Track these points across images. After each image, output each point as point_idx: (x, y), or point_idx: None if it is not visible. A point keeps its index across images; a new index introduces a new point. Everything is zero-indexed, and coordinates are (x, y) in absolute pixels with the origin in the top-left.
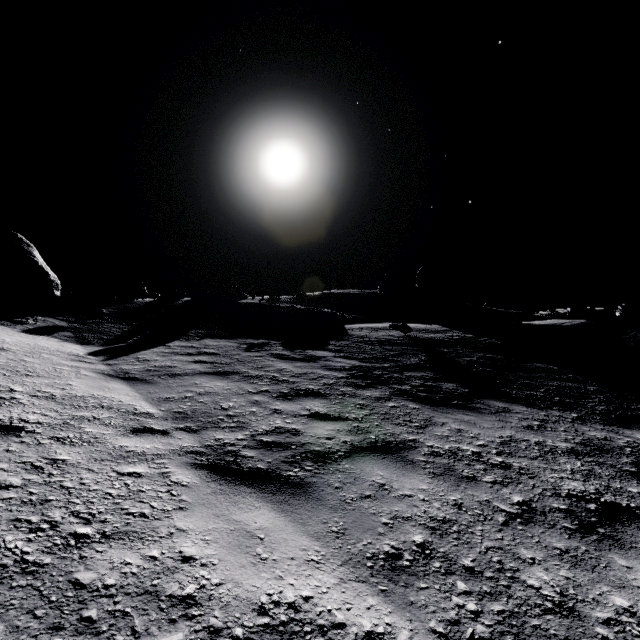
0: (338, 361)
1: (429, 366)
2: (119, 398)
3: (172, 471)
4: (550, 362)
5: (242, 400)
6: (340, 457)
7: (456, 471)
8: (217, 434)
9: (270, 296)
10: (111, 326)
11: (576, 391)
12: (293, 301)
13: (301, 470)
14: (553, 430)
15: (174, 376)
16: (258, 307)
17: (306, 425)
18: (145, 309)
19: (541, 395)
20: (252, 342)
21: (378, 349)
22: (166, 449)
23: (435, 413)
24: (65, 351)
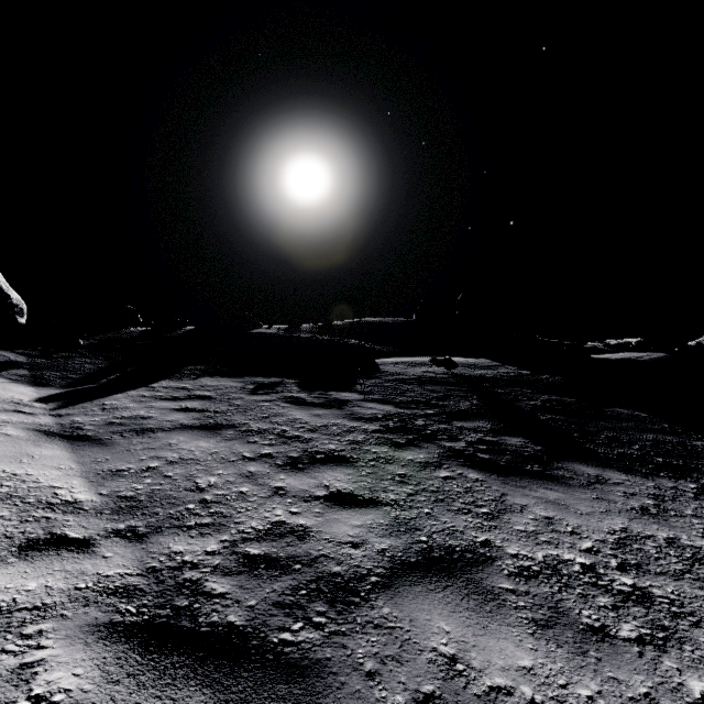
0: (368, 407)
1: (484, 413)
2: (38, 475)
3: (48, 657)
4: (634, 407)
5: (230, 472)
6: (374, 588)
7: (570, 614)
8: (175, 542)
9: (289, 325)
10: (84, 361)
11: (681, 448)
12: (315, 331)
13: (305, 626)
14: (679, 515)
15: (143, 432)
16: (273, 338)
17: (321, 517)
18: (135, 340)
19: (637, 454)
20: (261, 381)
21: (418, 390)
22: (66, 589)
23: (507, 488)
24: (2, 397)
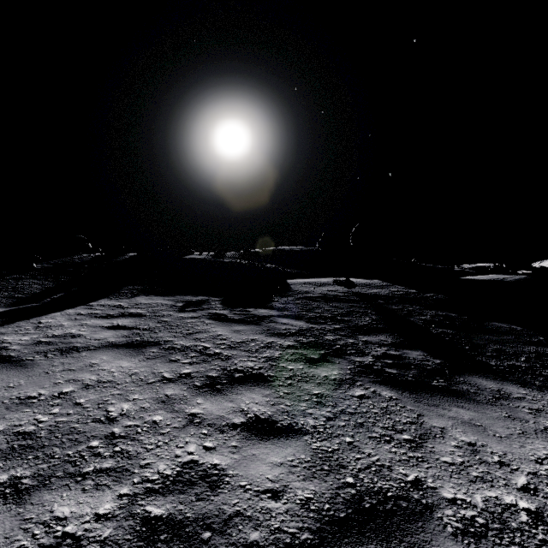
0: (283, 322)
1: (384, 327)
2: None
3: None
4: (509, 321)
5: (146, 397)
6: None
7: None
8: (62, 501)
9: (216, 252)
10: (33, 282)
11: None
12: (238, 257)
13: None
14: None
15: (68, 352)
16: (202, 262)
17: (237, 454)
18: (85, 264)
19: (526, 366)
20: (190, 299)
21: (324, 306)
22: None
23: (420, 407)
24: None
